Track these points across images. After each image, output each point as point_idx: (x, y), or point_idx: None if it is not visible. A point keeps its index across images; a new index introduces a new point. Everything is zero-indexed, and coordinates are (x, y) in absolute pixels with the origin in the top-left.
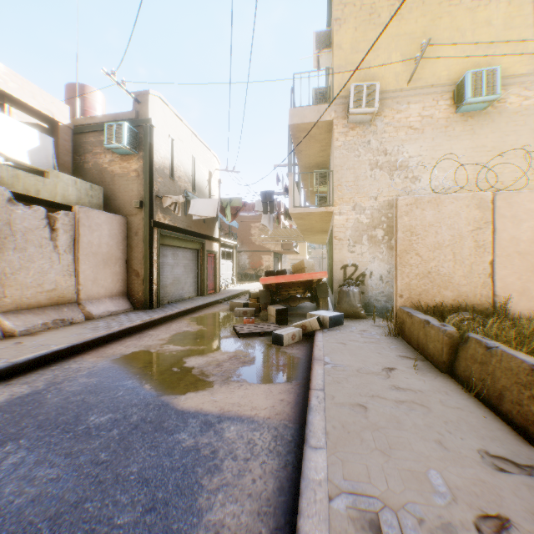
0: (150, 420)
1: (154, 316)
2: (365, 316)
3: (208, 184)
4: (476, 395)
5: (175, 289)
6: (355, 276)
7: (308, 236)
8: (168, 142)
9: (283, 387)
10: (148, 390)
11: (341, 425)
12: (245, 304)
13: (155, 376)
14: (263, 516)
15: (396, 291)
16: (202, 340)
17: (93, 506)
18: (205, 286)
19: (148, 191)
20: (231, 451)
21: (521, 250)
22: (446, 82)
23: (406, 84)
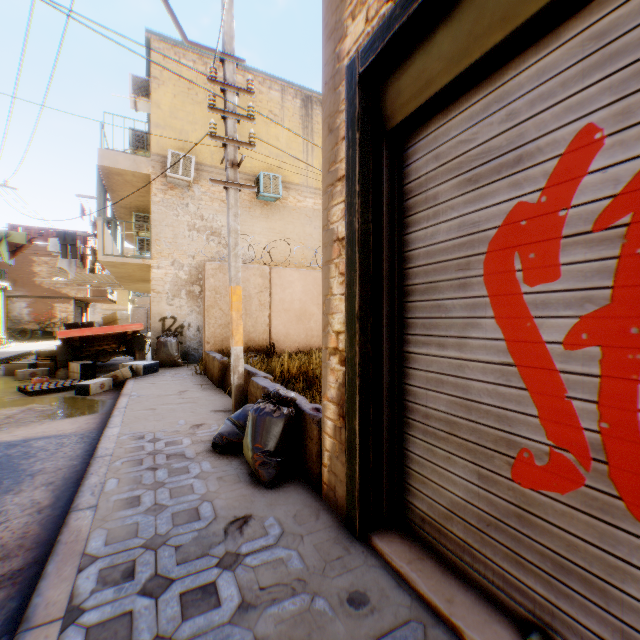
0: None
1: None
2: (182, 364)
3: None
4: (229, 393)
5: None
6: (174, 328)
7: (127, 283)
8: None
9: (90, 417)
10: None
11: (135, 418)
12: (34, 366)
13: None
14: (75, 460)
15: (205, 339)
16: None
17: None
18: None
19: None
20: (44, 449)
21: (287, 308)
22: (250, 172)
23: (220, 163)
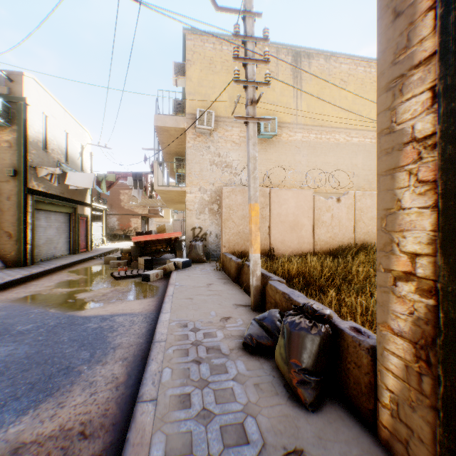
0: (65, 322)
1: (34, 271)
2: (206, 261)
3: (80, 156)
4: (244, 288)
5: (49, 248)
6: (200, 235)
7: (170, 205)
8: (43, 118)
9: (150, 300)
10: (55, 312)
11: (179, 305)
12: (118, 258)
13: (56, 305)
14: (140, 338)
15: (222, 244)
16: (86, 284)
17: (48, 351)
18: (78, 245)
19: (23, 161)
20: (122, 325)
21: (282, 220)
22: None
23: (231, 114)
